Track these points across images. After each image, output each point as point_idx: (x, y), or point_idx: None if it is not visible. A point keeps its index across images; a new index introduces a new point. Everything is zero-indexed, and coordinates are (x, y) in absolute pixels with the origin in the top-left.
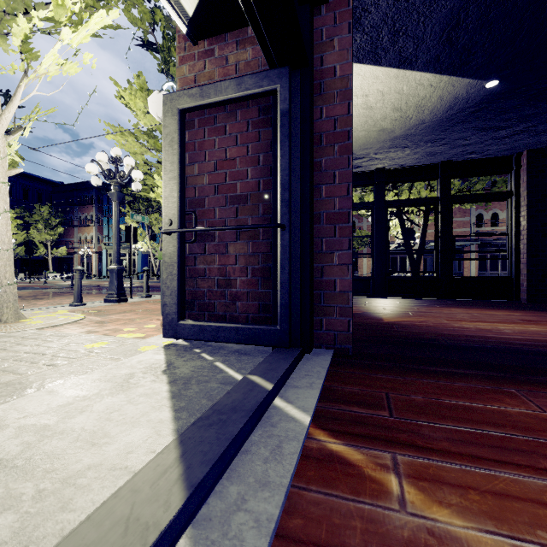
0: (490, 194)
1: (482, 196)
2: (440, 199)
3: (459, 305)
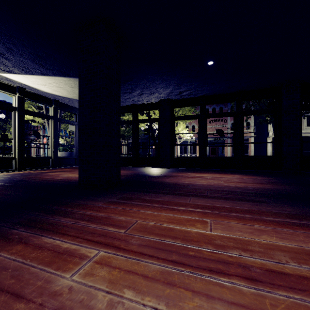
0: (150, 119)
1: (148, 120)
2: (132, 121)
3: (121, 169)
